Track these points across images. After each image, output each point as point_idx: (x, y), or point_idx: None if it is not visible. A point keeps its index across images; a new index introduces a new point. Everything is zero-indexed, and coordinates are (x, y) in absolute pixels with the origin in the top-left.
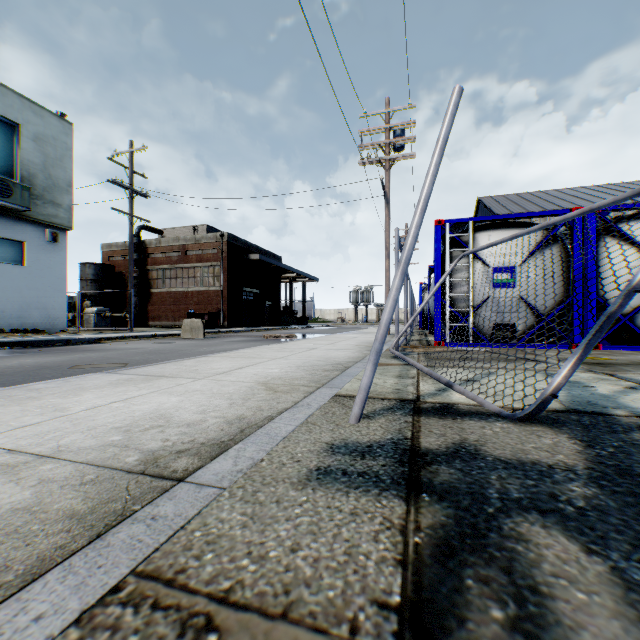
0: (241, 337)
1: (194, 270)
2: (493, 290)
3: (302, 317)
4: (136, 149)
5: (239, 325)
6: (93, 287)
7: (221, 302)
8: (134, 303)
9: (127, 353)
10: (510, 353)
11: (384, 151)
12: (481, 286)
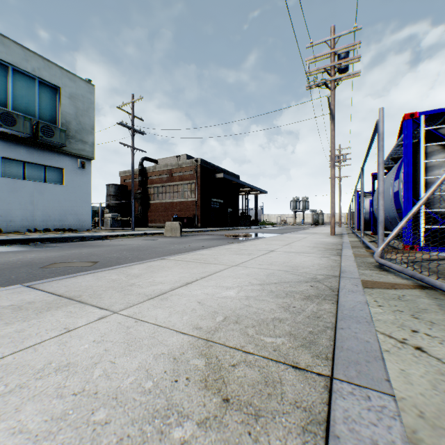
0: (208, 235)
1: (177, 187)
2: None
3: (254, 220)
4: (135, 99)
5: (208, 226)
6: (113, 200)
7: (195, 209)
8: (139, 211)
9: (112, 249)
10: None
11: (329, 73)
12: None
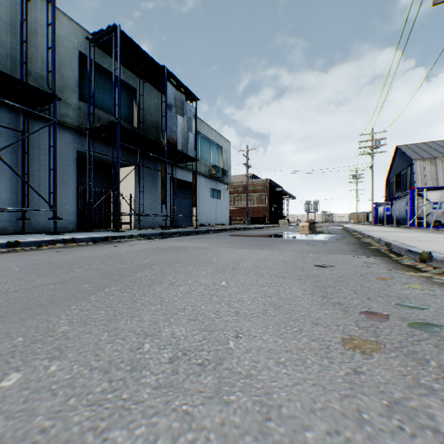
0: None
1: (250, 197)
2: (432, 210)
3: (287, 219)
4: (250, 149)
5: (271, 223)
6: None
7: (266, 212)
8: None
9: None
10: (440, 228)
11: (371, 150)
12: (427, 209)
